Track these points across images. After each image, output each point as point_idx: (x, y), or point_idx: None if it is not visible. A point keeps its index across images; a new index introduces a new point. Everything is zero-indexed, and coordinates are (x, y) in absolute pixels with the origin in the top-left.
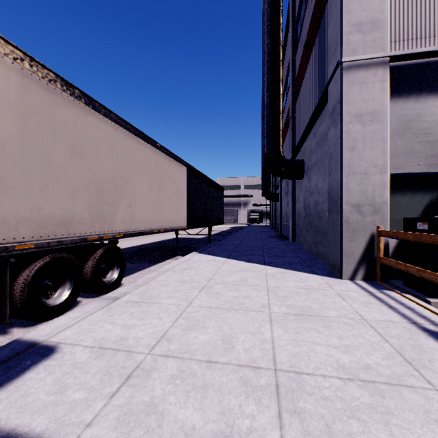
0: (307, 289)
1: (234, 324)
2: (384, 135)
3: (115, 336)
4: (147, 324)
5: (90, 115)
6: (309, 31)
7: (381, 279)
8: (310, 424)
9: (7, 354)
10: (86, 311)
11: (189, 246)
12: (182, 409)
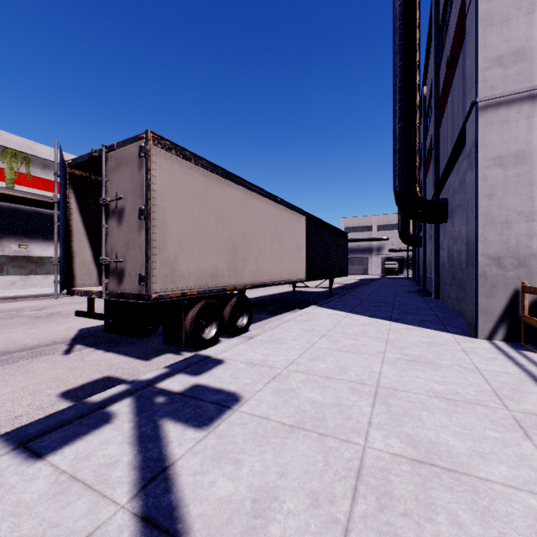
0: (430, 344)
1: (349, 361)
2: (531, 178)
3: (258, 358)
4: (279, 355)
5: (228, 186)
6: (453, 46)
7: (525, 340)
8: (393, 408)
9: (197, 359)
10: (233, 343)
11: (307, 300)
12: (310, 393)
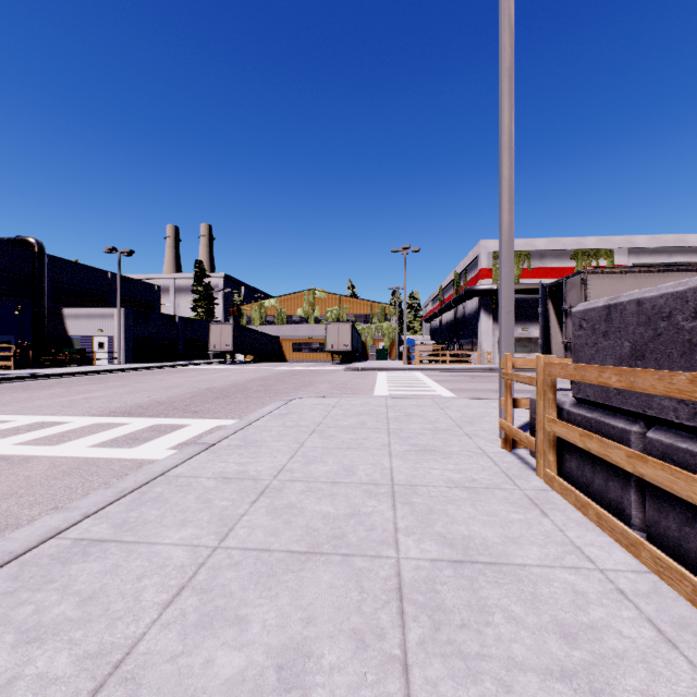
0: None
1: None
2: None
3: None
4: None
5: (667, 277)
6: None
7: None
8: None
9: None
10: None
11: None
12: None
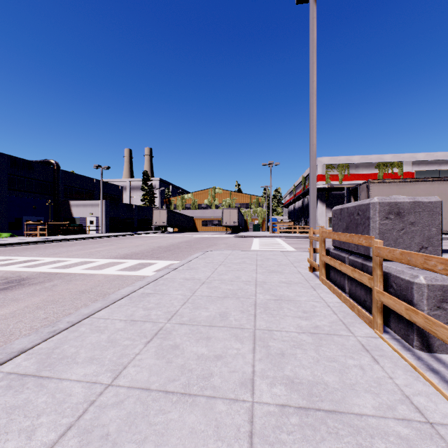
0: None
1: None
2: None
3: None
4: None
5: (415, 185)
6: None
7: None
8: None
9: None
10: None
11: None
12: None
